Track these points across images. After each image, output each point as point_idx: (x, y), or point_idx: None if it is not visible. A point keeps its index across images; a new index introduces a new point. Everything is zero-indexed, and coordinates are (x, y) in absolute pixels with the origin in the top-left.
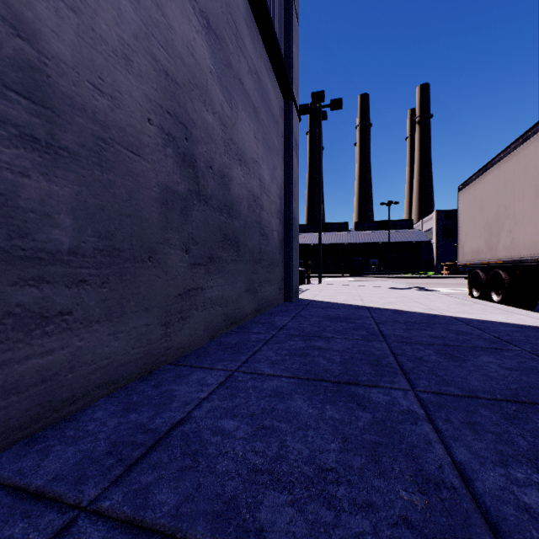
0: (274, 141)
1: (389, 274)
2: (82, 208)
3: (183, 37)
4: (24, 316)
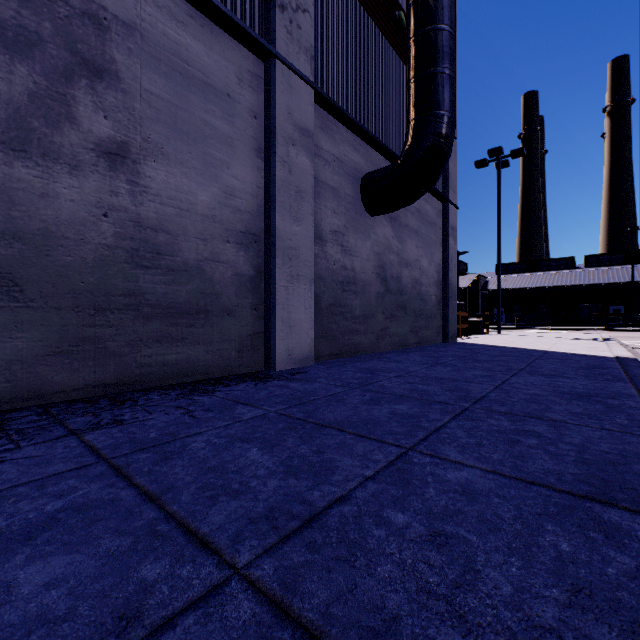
0: (431, 239)
1: (632, 326)
2: (360, 305)
3: (382, 235)
4: (353, 330)
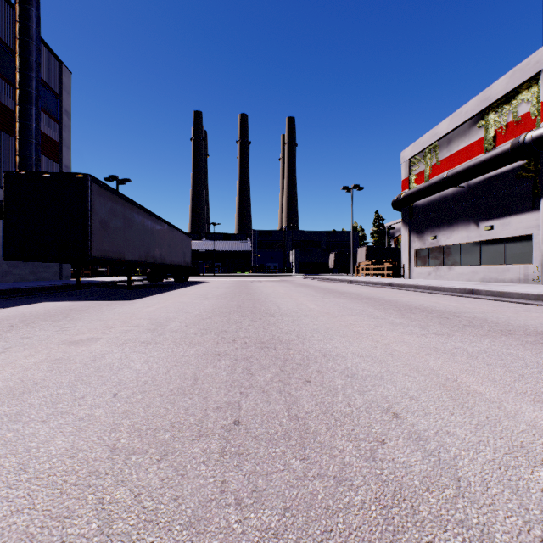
0: None
1: (214, 273)
2: None
3: None
4: None
